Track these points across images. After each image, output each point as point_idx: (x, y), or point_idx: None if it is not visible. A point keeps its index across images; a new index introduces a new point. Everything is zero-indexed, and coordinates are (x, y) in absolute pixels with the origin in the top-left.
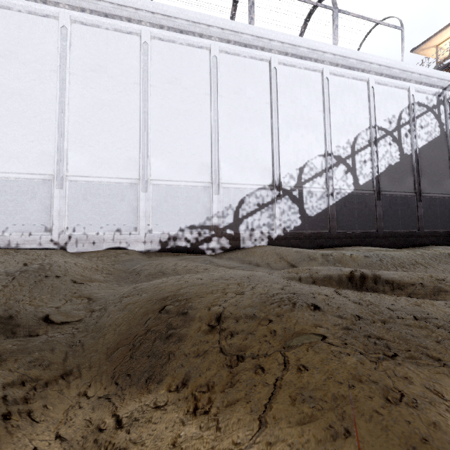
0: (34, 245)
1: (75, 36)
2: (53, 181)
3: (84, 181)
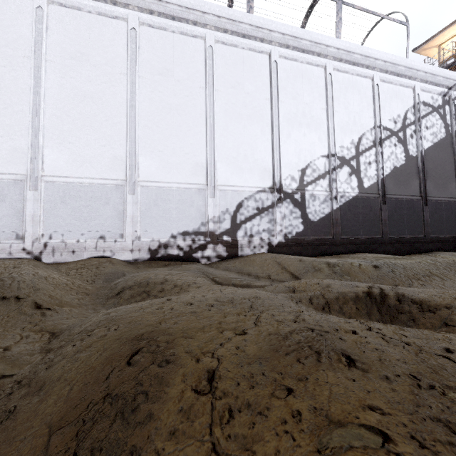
0: (3, 254)
1: (53, 18)
2: (25, 182)
3: (63, 182)
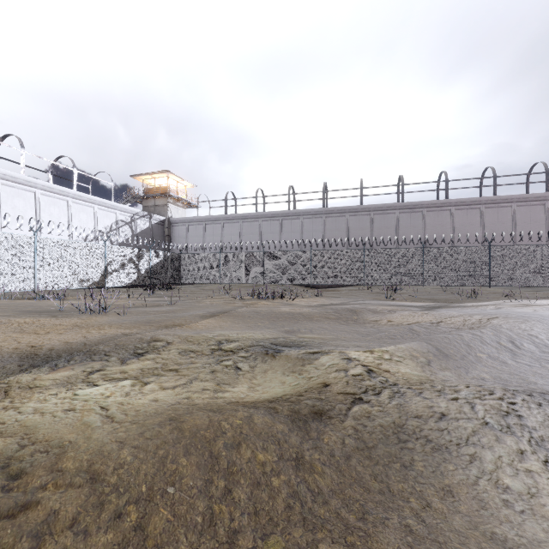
0: None
1: None
2: None
3: None
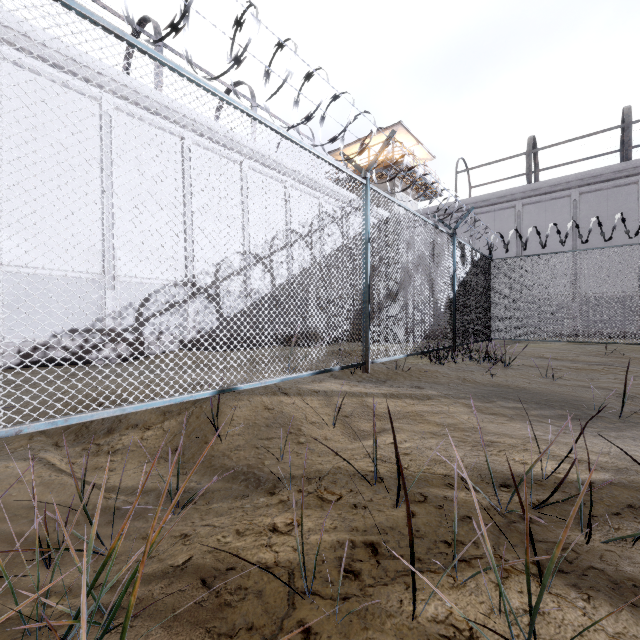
0: None
1: None
2: None
3: None
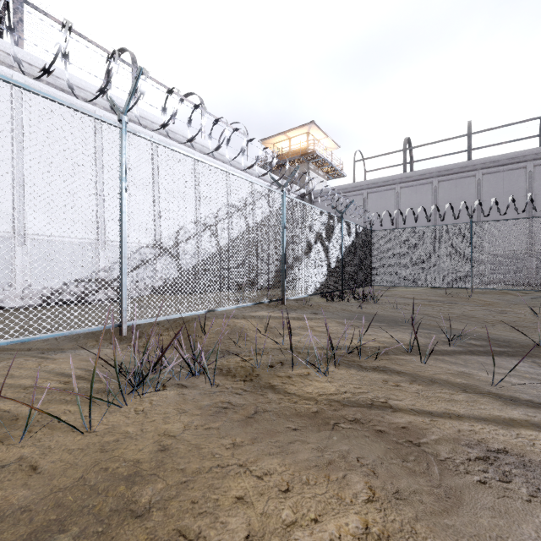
0: None
1: None
2: None
3: None
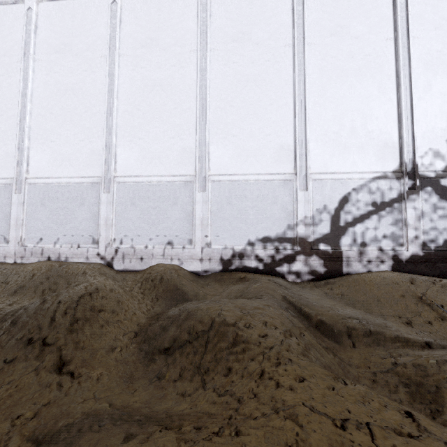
0: (82, 259)
1: (126, 10)
2: (101, 184)
3: (133, 182)
